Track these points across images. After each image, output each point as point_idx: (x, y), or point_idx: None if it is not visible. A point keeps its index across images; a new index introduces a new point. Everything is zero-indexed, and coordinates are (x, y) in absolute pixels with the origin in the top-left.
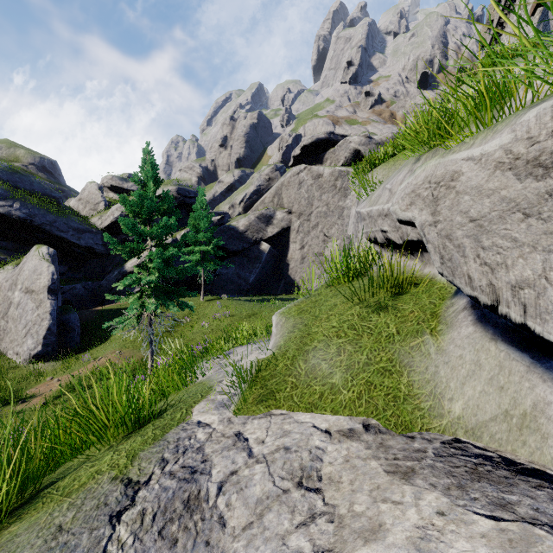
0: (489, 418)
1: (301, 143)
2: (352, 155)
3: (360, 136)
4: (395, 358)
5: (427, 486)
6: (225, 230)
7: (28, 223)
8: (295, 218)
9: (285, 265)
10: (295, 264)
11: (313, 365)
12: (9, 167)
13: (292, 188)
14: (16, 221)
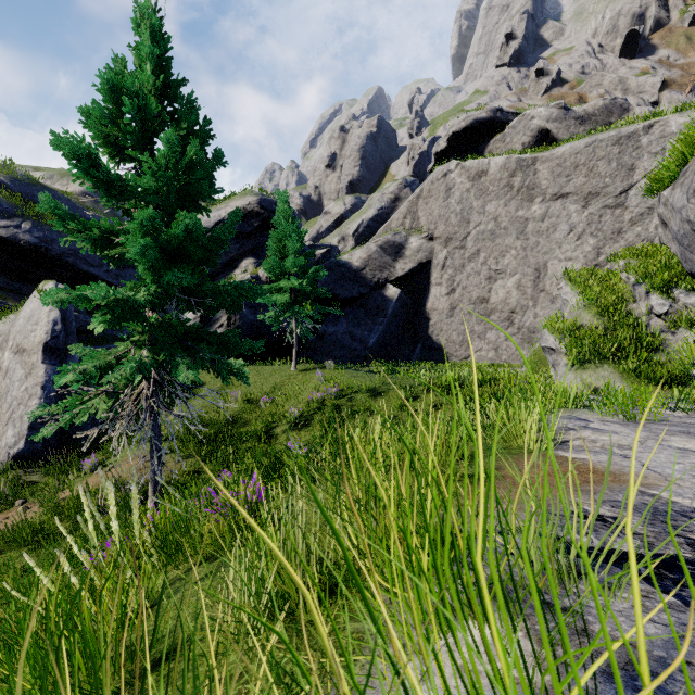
0: None
1: (449, 130)
2: (534, 139)
3: (550, 106)
4: None
5: None
6: (331, 266)
7: (42, 252)
8: (439, 246)
9: (423, 320)
10: (440, 318)
11: None
12: (26, 175)
13: (435, 200)
14: (27, 250)
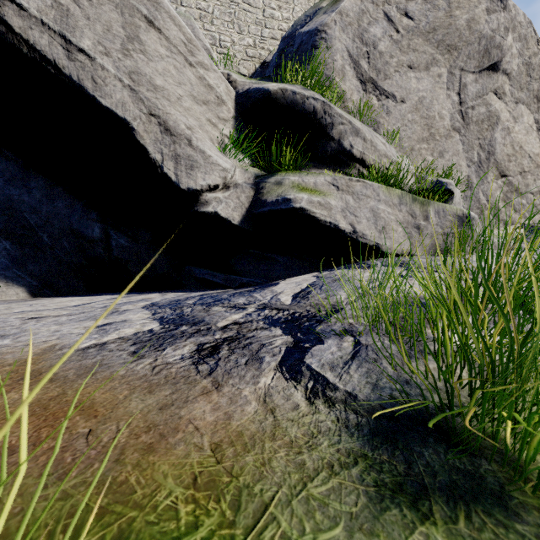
0: None
1: None
2: None
3: None
4: None
5: None
6: None
7: None
8: None
9: None
10: None
11: None
12: None
13: None
14: None
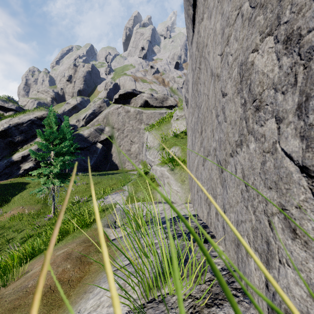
0: (161, 198)
1: (119, 93)
2: (144, 102)
3: (148, 94)
4: (152, 192)
5: (153, 204)
6: (76, 136)
7: None
8: (115, 131)
9: (110, 155)
10: (116, 155)
11: (138, 195)
12: None
13: (114, 116)
14: None
